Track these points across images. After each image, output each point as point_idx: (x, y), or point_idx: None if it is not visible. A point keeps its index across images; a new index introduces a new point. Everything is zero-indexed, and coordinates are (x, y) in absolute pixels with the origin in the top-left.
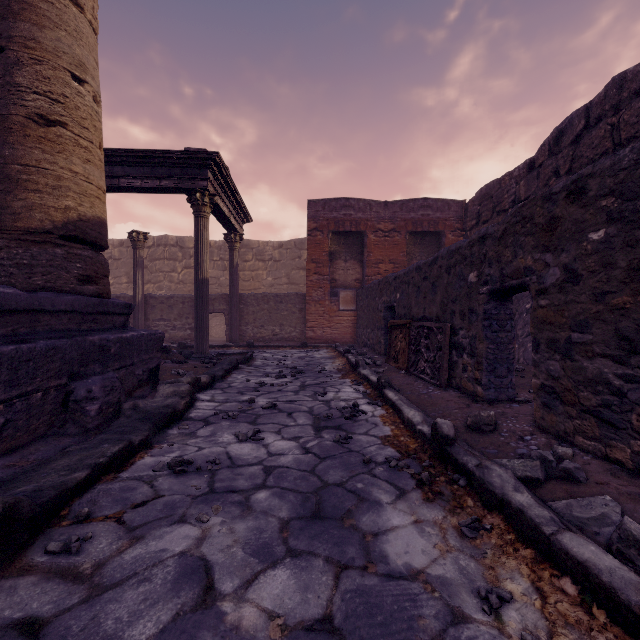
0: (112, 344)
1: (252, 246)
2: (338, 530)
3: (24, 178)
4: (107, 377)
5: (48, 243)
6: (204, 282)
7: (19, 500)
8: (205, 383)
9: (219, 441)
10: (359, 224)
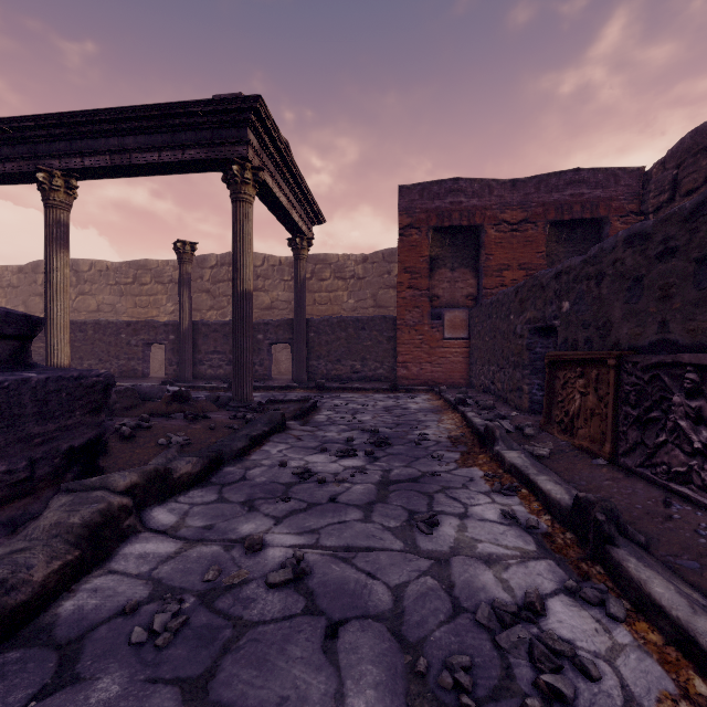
0: None
1: (330, 261)
2: None
3: None
4: None
5: None
6: (245, 296)
7: None
8: (188, 475)
9: None
10: (473, 215)
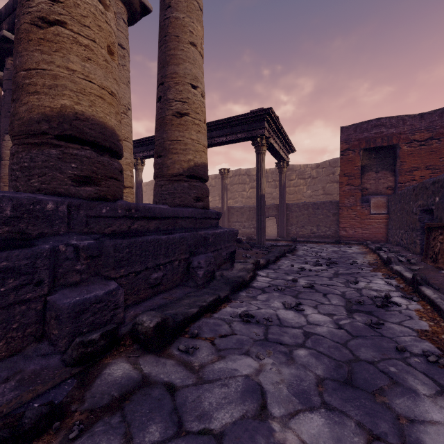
0: (210, 236)
1: (295, 169)
2: (369, 402)
3: (171, 147)
4: (207, 255)
5: (181, 180)
6: (262, 197)
7: (167, 317)
8: (262, 264)
9: (271, 305)
10: (391, 139)
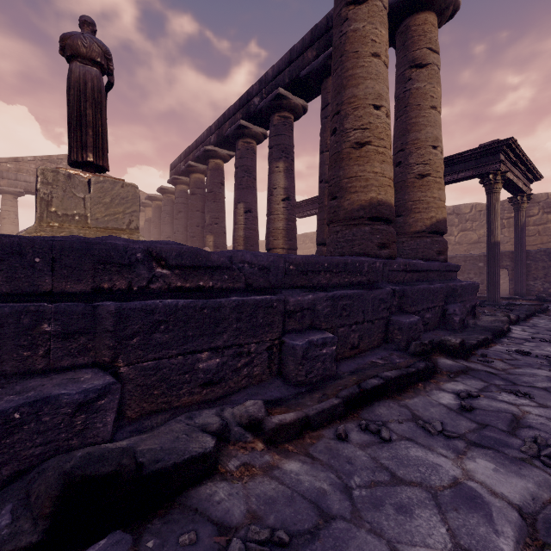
0: (458, 288)
1: (537, 200)
2: None
3: (413, 207)
4: (458, 305)
5: (423, 237)
6: (495, 244)
7: (464, 340)
8: (512, 320)
9: (544, 349)
10: None
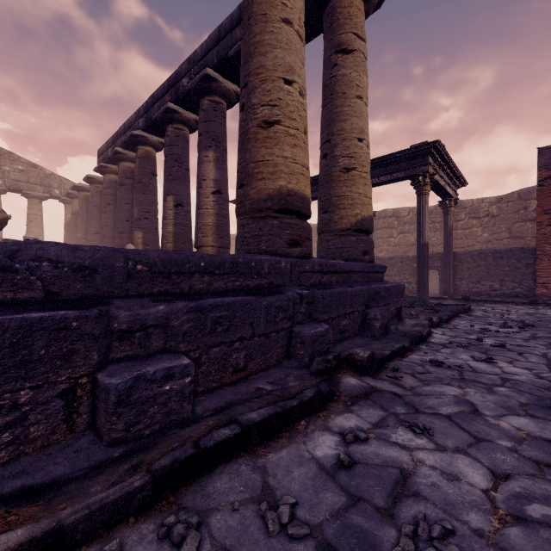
0: (381, 290)
1: (464, 206)
2: None
3: (338, 203)
4: (380, 309)
5: (348, 235)
6: (425, 246)
7: (374, 352)
8: (435, 322)
9: (459, 357)
10: None
